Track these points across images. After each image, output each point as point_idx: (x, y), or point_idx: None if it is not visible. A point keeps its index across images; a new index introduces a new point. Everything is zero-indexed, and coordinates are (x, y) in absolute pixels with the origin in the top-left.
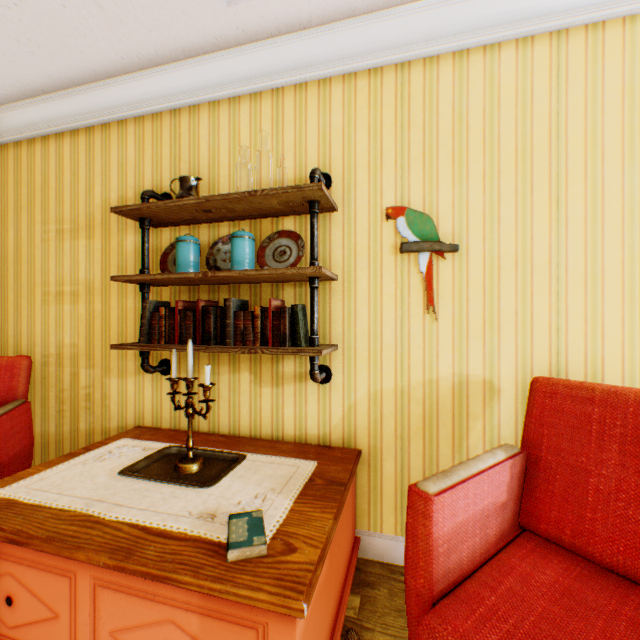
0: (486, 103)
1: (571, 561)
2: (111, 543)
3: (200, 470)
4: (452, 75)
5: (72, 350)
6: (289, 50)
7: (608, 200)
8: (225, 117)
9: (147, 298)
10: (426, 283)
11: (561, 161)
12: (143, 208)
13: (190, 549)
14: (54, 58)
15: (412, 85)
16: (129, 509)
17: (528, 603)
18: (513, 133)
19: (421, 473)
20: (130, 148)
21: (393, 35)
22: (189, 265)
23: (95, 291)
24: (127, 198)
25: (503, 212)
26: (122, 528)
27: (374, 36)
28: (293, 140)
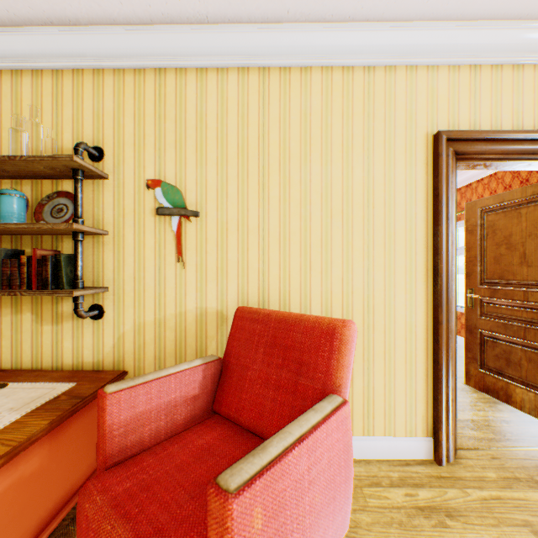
0: (219, 110)
1: (229, 428)
2: None
3: None
4: (196, 85)
5: None
6: (64, 39)
7: (293, 187)
8: (8, 86)
9: None
10: (177, 239)
11: (266, 158)
12: None
13: None
14: None
15: (168, 87)
16: None
17: (174, 459)
18: (236, 134)
19: None
20: None
21: (150, 46)
22: None
23: None
24: None
25: (230, 190)
26: None
27: (135, 43)
28: (72, 116)
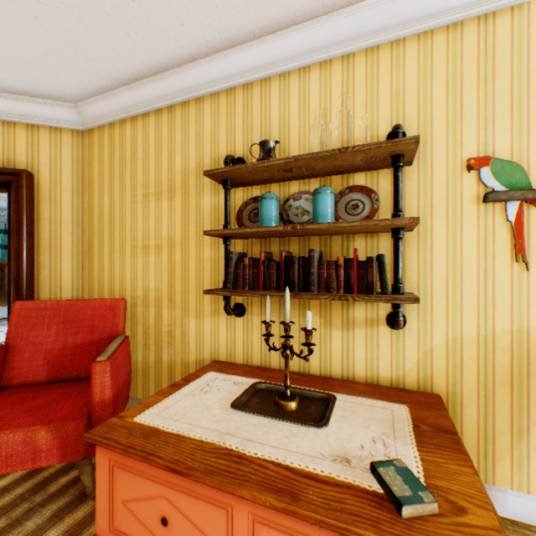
0: None
1: None
2: (268, 483)
3: (299, 408)
4: None
5: (156, 294)
6: (364, 16)
7: None
8: (295, 86)
9: (229, 249)
10: (515, 232)
11: None
12: (233, 170)
13: (350, 498)
14: (152, 48)
15: (497, 35)
16: (261, 445)
17: None
18: None
19: (508, 422)
20: (206, 121)
21: None
22: (272, 219)
23: (175, 244)
24: (203, 164)
25: None
26: (268, 466)
27: None
28: (364, 101)
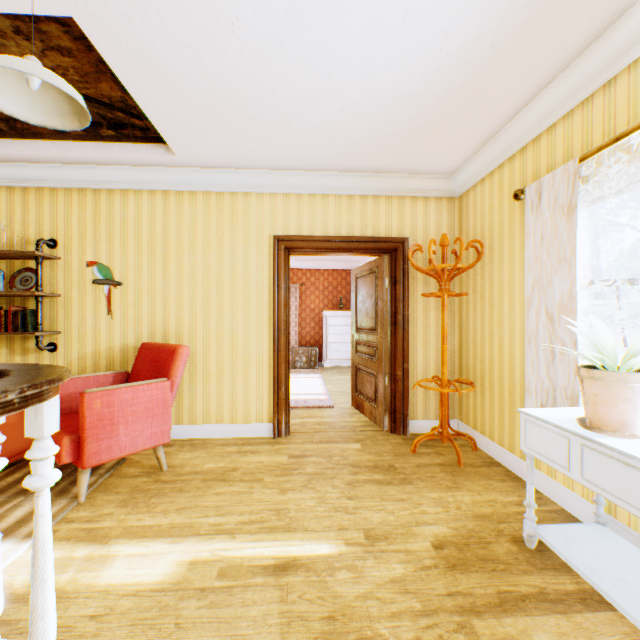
0: (137, 217)
1: None
2: None
3: None
4: (121, 200)
5: None
6: (30, 170)
7: (185, 267)
8: None
9: None
10: (108, 300)
11: (168, 248)
12: None
13: None
14: None
15: (102, 201)
16: None
17: None
18: (148, 233)
19: None
20: None
21: (89, 176)
22: None
23: None
24: None
25: (144, 268)
26: None
27: (79, 174)
28: (36, 218)
